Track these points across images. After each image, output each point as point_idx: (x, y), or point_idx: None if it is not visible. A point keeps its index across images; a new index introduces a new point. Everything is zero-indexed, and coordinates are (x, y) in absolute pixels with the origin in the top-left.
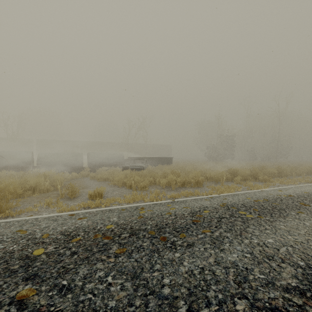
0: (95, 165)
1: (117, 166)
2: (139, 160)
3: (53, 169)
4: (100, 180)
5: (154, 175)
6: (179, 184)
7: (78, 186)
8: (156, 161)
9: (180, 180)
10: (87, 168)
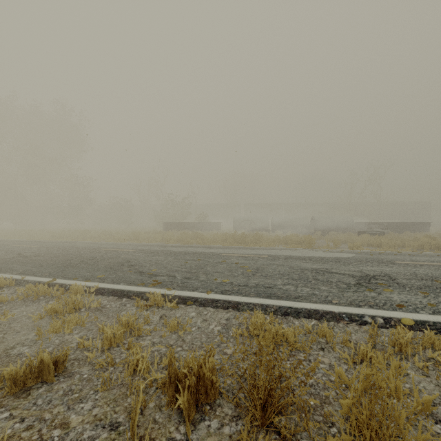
0: (321, 230)
1: (346, 231)
2: (372, 225)
3: (289, 232)
4: (337, 242)
5: (402, 239)
6: (433, 246)
7: (322, 244)
8: (400, 227)
9: (434, 242)
10: (318, 232)
